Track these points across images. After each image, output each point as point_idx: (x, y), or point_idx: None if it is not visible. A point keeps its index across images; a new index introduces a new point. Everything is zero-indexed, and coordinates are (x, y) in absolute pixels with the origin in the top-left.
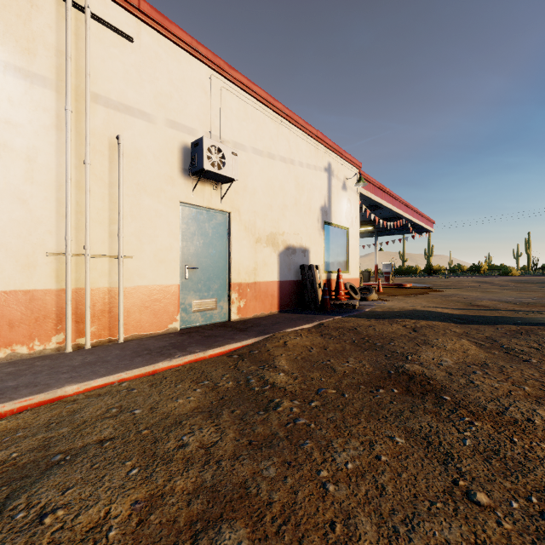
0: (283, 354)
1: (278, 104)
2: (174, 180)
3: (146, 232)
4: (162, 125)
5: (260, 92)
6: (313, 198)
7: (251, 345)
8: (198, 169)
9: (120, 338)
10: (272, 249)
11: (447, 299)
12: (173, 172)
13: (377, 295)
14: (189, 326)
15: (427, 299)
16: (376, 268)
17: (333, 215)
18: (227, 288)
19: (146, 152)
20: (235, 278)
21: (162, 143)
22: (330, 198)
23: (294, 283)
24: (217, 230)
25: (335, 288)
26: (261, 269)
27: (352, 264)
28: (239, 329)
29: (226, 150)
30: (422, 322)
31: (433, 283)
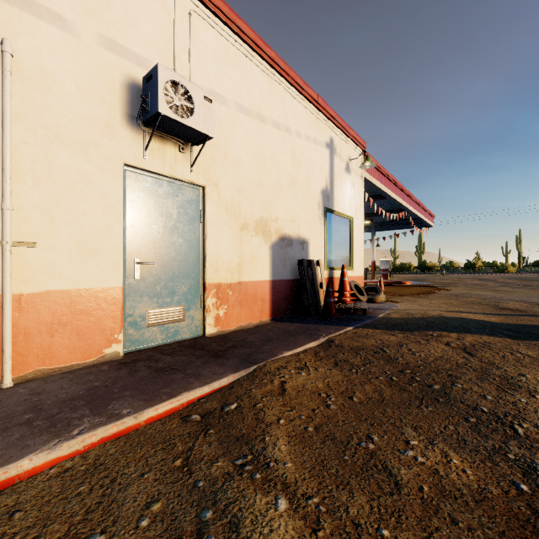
0: (280, 418)
1: (271, 51)
2: (113, 129)
3: (63, 205)
4: (92, 43)
5: (246, 29)
6: (313, 179)
7: (227, 389)
8: (151, 114)
9: (5, 380)
10: (263, 240)
11: (465, 300)
12: (112, 117)
13: (385, 296)
14: (141, 348)
15: (443, 300)
16: (374, 265)
17: (335, 201)
18: (201, 290)
19: (62, 78)
20: (211, 276)
21: (92, 70)
22: (333, 181)
23: (290, 283)
24: (185, 210)
25: (339, 288)
26: (248, 265)
27: (356, 259)
28: (214, 352)
29: (195, 91)
30: (468, 337)
31: (433, 280)
